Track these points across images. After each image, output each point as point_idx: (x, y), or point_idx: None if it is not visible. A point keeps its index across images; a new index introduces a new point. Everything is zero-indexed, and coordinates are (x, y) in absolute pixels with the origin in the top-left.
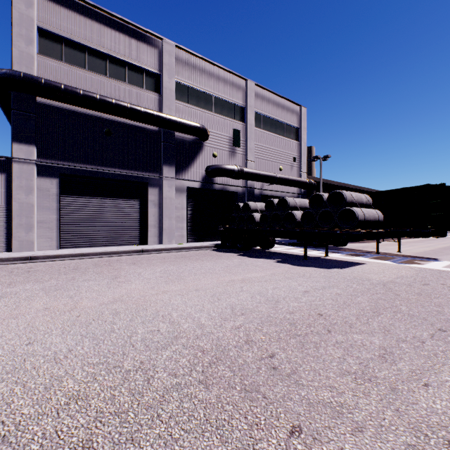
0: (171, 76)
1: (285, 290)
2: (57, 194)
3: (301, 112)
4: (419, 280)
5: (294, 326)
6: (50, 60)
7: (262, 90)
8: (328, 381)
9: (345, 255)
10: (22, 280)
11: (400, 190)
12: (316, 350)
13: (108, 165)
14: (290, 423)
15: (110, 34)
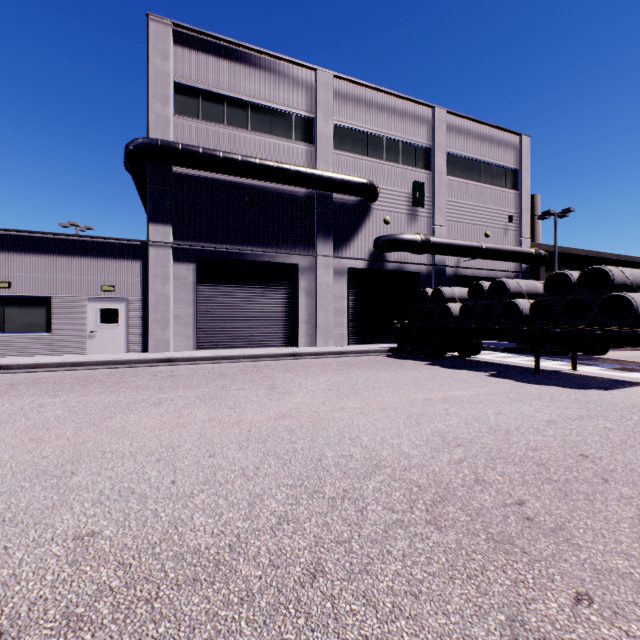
0: (328, 119)
1: (515, 416)
2: (193, 283)
3: (522, 144)
4: None
5: (544, 468)
6: (186, 119)
7: (458, 119)
8: (619, 546)
9: (607, 369)
10: (171, 385)
11: None
12: (590, 503)
13: (250, 244)
14: (571, 588)
15: (253, 75)
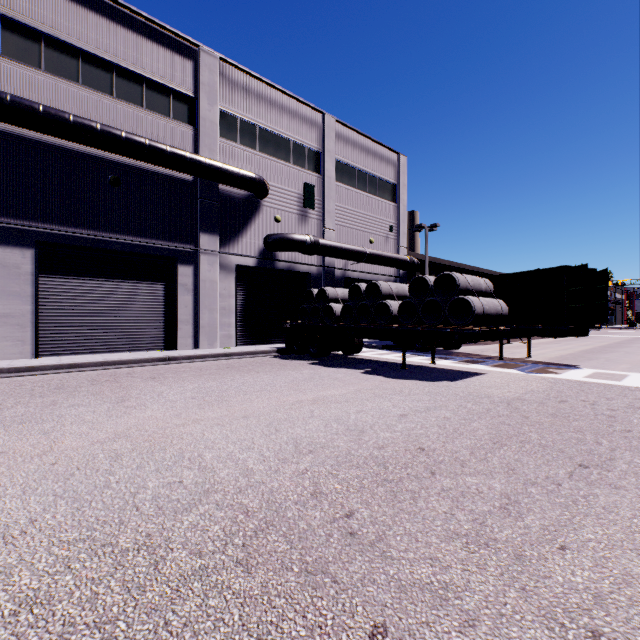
0: (213, 103)
1: (373, 413)
2: (32, 273)
3: (400, 162)
4: (554, 396)
5: (384, 468)
6: (20, 66)
7: (346, 129)
8: (428, 550)
9: (458, 362)
10: None
11: (530, 273)
12: (414, 503)
13: (115, 230)
14: (370, 621)
15: (119, 33)
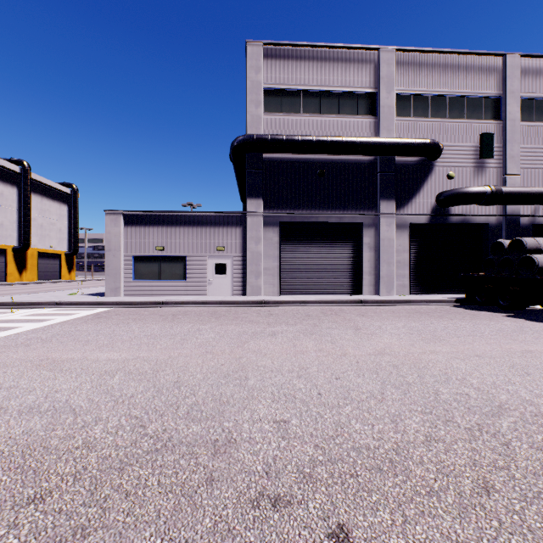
0: (390, 90)
1: None
2: (277, 242)
3: None
4: None
5: None
6: (272, 115)
7: (535, 60)
8: None
9: None
10: (274, 321)
11: None
12: None
13: (321, 208)
14: None
15: (323, 67)
